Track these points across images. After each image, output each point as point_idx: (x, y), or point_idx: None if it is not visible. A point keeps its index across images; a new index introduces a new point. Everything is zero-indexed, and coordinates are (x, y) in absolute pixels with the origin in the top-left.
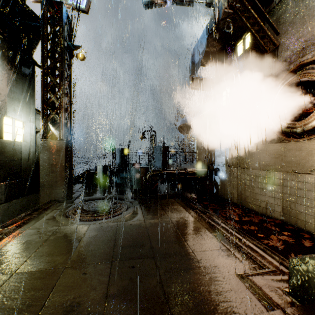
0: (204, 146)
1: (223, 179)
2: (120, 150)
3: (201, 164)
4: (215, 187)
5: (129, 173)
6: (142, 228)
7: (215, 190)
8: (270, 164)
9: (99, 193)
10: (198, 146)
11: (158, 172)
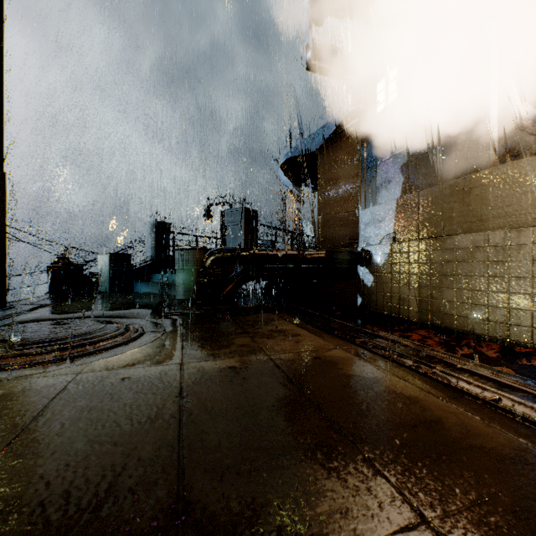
0: (334, 208)
1: (380, 273)
2: (154, 226)
3: (327, 247)
4: (361, 293)
5: (172, 274)
6: (166, 390)
7: (361, 299)
8: (519, 210)
9: (83, 307)
10: (322, 209)
11: (234, 253)
